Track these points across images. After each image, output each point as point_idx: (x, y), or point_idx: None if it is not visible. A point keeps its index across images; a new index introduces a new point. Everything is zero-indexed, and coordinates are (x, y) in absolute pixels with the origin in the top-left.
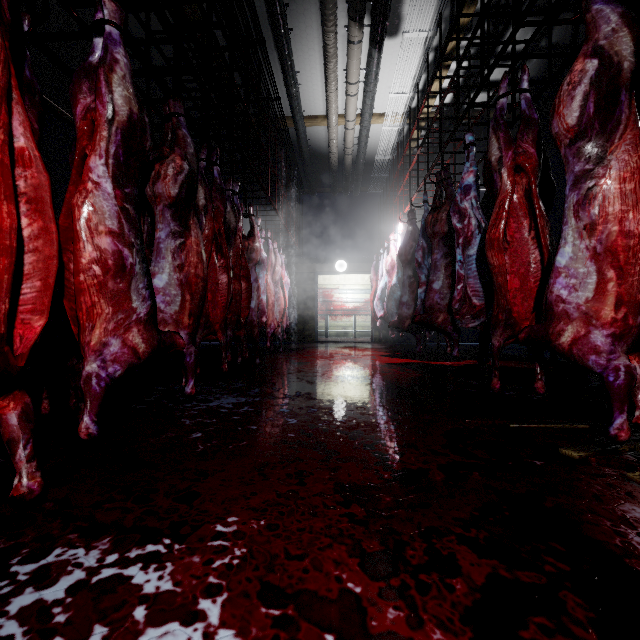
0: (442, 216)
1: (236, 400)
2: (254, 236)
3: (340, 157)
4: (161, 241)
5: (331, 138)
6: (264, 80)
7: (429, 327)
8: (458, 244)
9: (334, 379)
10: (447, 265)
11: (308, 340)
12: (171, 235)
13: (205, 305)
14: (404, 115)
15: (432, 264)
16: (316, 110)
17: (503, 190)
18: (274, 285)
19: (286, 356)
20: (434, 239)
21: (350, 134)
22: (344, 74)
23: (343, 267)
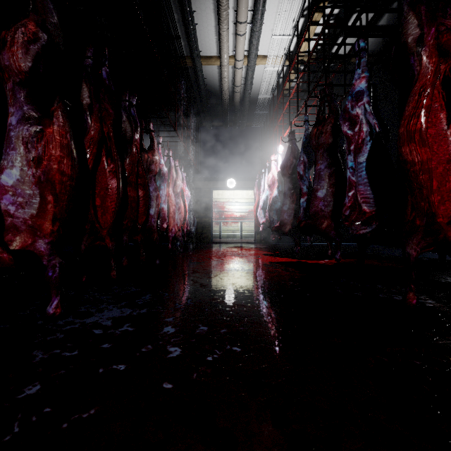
0: (327, 128)
1: (119, 313)
2: (153, 149)
3: (230, 95)
4: (10, 127)
5: (223, 76)
6: (165, 17)
7: (313, 232)
8: (350, 150)
9: (226, 281)
10: (332, 174)
11: (205, 241)
12: (22, 119)
13: (89, 210)
14: (283, 57)
15: (317, 174)
16: (211, 50)
17: (425, 73)
18: (176, 196)
19: (185, 256)
20: (319, 150)
21: (239, 73)
22: (234, 15)
23: (233, 184)
